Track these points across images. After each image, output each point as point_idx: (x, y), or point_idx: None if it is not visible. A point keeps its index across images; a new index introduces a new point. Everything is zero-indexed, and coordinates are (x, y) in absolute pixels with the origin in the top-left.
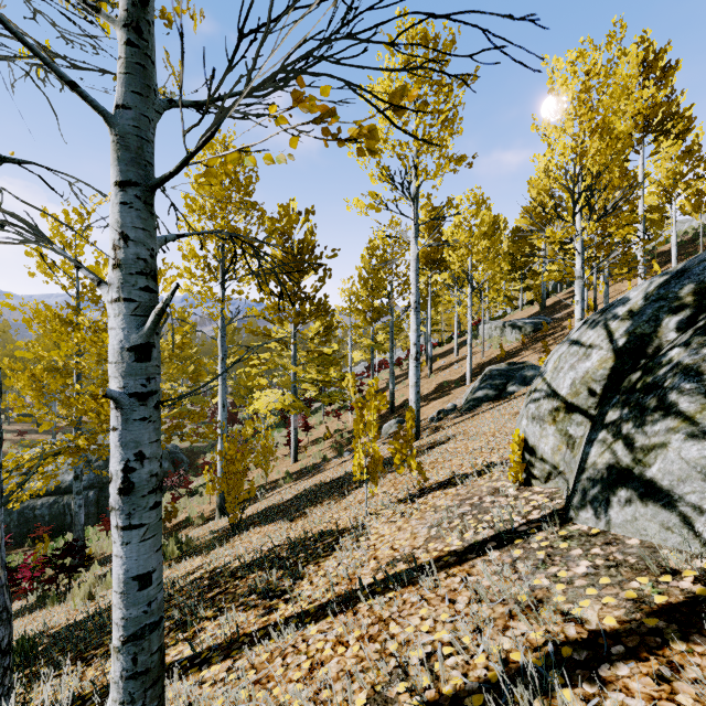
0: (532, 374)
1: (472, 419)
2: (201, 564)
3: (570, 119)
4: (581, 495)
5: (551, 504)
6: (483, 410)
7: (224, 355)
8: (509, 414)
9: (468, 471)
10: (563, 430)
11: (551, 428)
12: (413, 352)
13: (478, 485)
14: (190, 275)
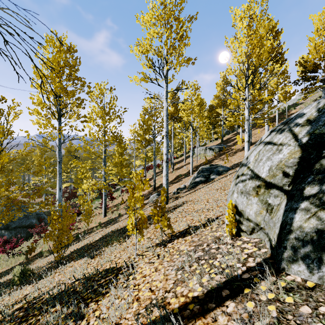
0: (222, 169)
1: (195, 192)
2: (28, 293)
3: (245, 36)
4: (292, 252)
5: (260, 253)
6: (200, 188)
7: (60, 160)
8: (213, 189)
9: (197, 224)
10: (263, 200)
11: (254, 199)
12: (165, 158)
13: (204, 235)
14: (37, 113)
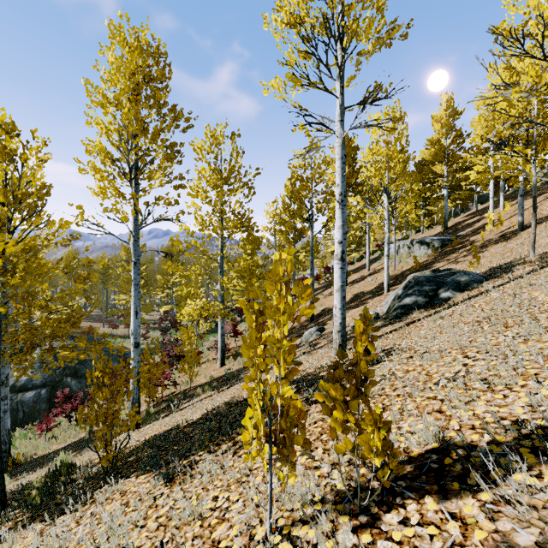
0: (466, 279)
1: (408, 329)
2: None
3: None
4: None
5: None
6: (418, 319)
7: (137, 260)
8: (463, 323)
9: (473, 438)
10: None
11: None
12: (338, 251)
13: None
14: (94, 170)
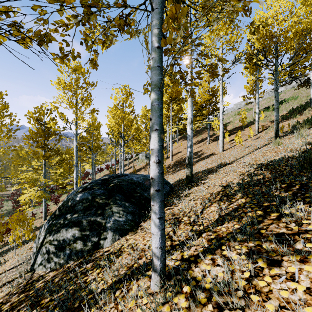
0: None
1: None
2: None
3: (112, 114)
4: None
5: None
6: None
7: None
8: None
9: None
10: None
11: None
12: (74, 181)
13: None
14: None
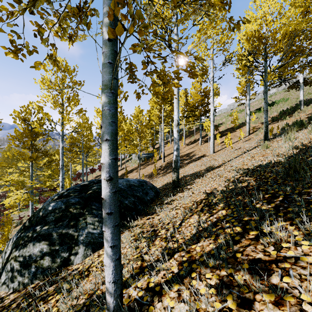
0: None
1: None
2: None
3: (98, 114)
4: None
5: None
6: None
7: None
8: None
9: None
10: None
11: None
12: (60, 184)
13: None
14: None
